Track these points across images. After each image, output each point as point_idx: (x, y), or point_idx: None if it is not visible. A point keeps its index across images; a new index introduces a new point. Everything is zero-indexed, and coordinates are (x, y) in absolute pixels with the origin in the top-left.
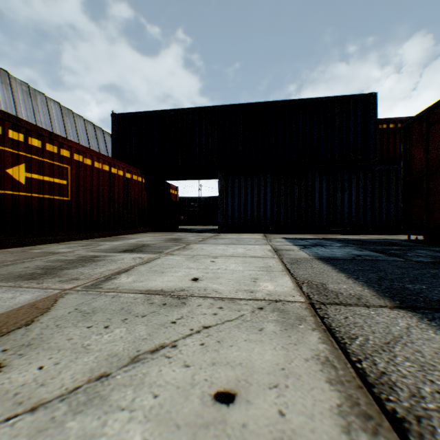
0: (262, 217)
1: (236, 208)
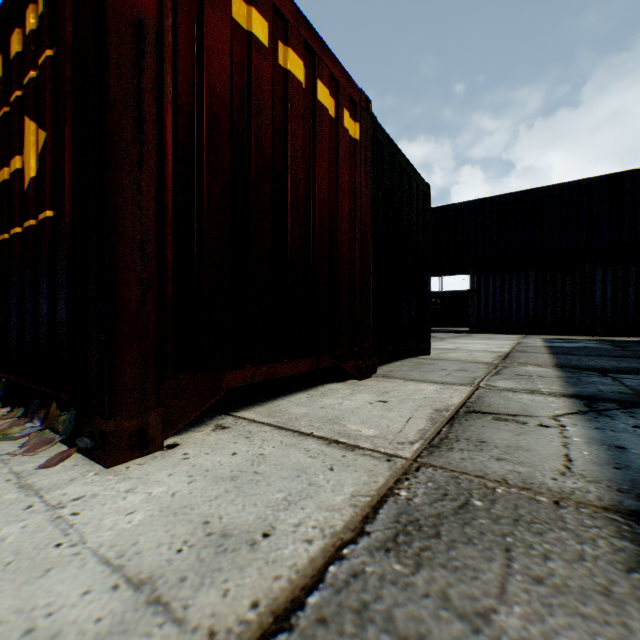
0: (523, 317)
1: (489, 307)
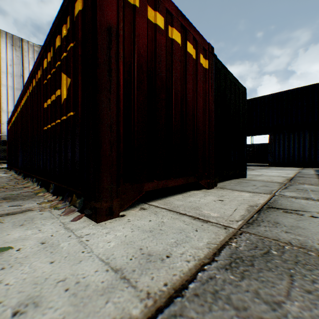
0: (301, 157)
1: (281, 152)
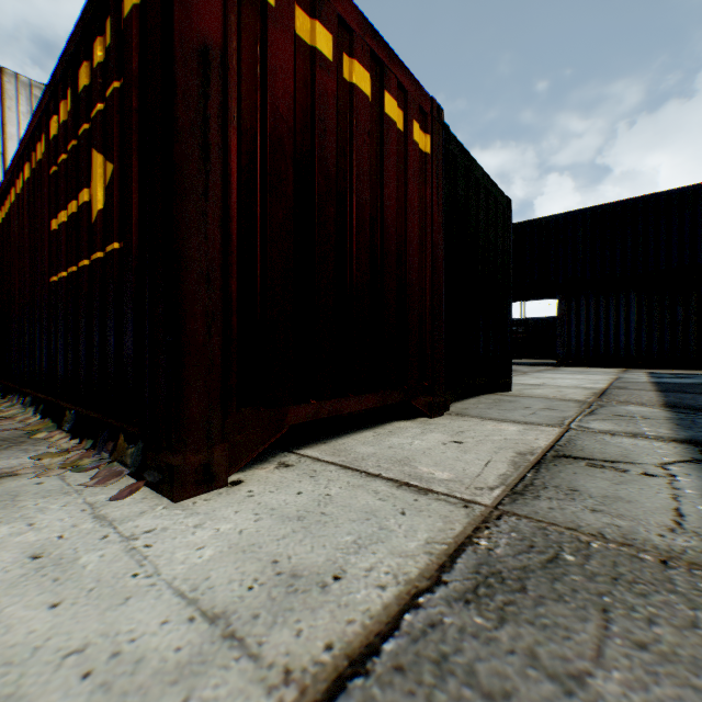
0: (622, 347)
1: (581, 337)
